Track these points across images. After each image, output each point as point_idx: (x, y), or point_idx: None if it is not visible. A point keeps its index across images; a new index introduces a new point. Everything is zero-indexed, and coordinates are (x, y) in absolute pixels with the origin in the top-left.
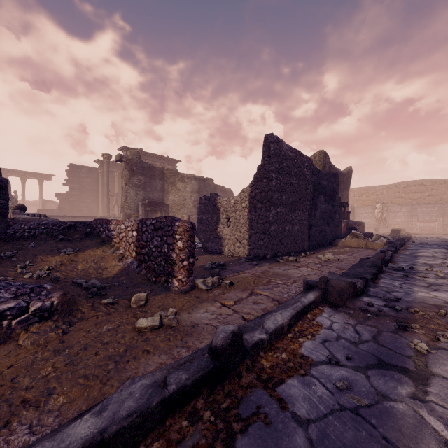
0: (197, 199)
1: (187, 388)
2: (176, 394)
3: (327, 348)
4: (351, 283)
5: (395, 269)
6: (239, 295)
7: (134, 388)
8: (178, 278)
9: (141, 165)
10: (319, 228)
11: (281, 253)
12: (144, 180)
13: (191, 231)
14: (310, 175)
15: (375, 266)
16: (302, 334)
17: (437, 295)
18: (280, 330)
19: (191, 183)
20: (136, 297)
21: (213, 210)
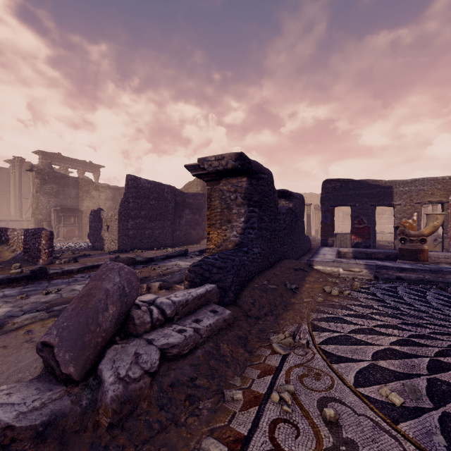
0: (111, 206)
1: (18, 278)
2: (14, 278)
3: (87, 275)
4: (131, 258)
5: (196, 255)
6: (74, 265)
7: (0, 276)
8: (43, 259)
9: (53, 175)
10: (184, 232)
11: (142, 248)
12: (57, 189)
13: (50, 236)
14: (171, 197)
15: (180, 253)
16: (82, 273)
17: (179, 263)
18: (71, 271)
19: (105, 191)
20: (14, 265)
21: (98, 220)
